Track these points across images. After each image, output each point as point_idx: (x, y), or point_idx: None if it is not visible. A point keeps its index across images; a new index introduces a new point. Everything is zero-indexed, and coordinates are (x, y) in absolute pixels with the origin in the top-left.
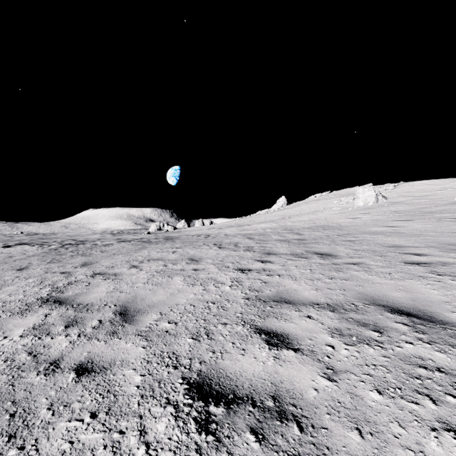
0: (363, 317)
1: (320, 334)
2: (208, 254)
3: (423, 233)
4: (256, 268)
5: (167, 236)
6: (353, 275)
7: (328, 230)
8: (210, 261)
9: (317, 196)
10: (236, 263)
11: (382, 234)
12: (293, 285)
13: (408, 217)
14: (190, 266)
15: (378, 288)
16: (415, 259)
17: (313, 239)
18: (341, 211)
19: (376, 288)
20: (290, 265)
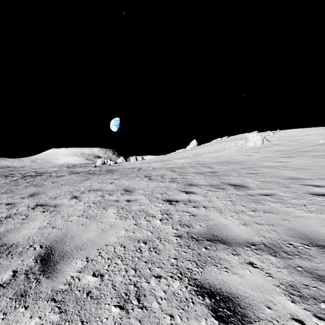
0: (311, 265)
1: (276, 296)
2: (140, 184)
3: (308, 167)
4: (182, 200)
5: (108, 169)
6: (272, 207)
7: (232, 164)
8: (141, 191)
9: (219, 139)
10: (164, 194)
11: (276, 168)
12: (221, 218)
13: (289, 155)
14: (124, 197)
15: (304, 222)
16: (317, 190)
17: (223, 171)
18: (237, 150)
19: (303, 223)
20: (211, 196)
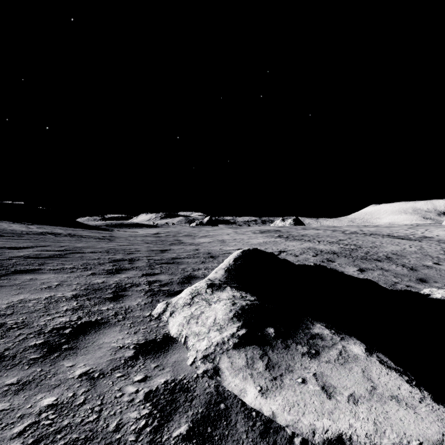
0: None
1: None
2: None
3: None
4: None
5: None
6: None
7: None
8: None
9: None
10: None
11: None
12: None
13: None
14: None
15: None
16: None
17: None
18: None
19: None
20: None
